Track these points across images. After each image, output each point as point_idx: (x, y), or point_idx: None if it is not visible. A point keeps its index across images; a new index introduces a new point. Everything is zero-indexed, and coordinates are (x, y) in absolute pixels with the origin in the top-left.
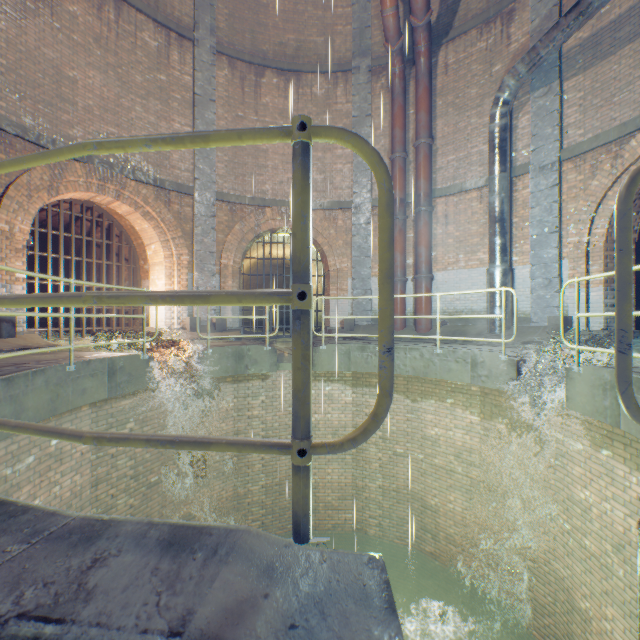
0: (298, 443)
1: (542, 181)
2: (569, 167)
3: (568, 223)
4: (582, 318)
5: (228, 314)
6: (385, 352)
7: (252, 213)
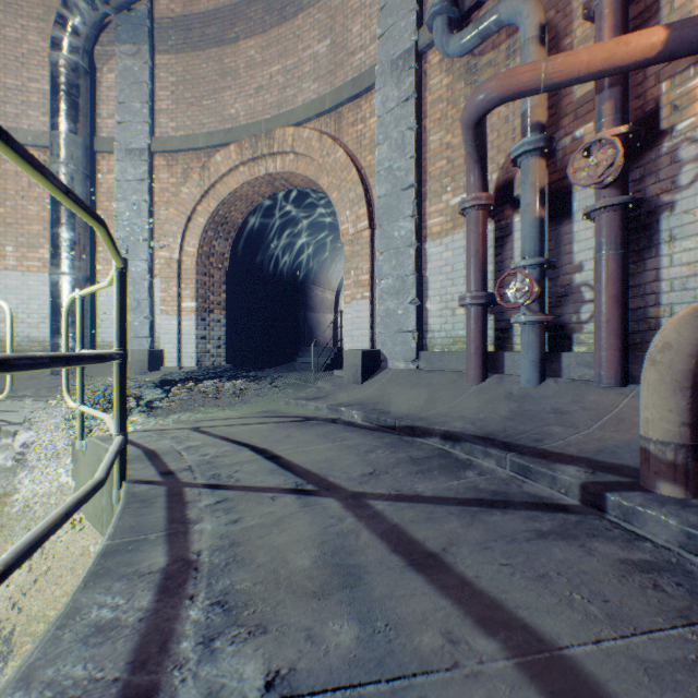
0: None
1: (131, 169)
2: (163, 163)
3: (162, 233)
4: (175, 352)
5: None
6: None
7: None
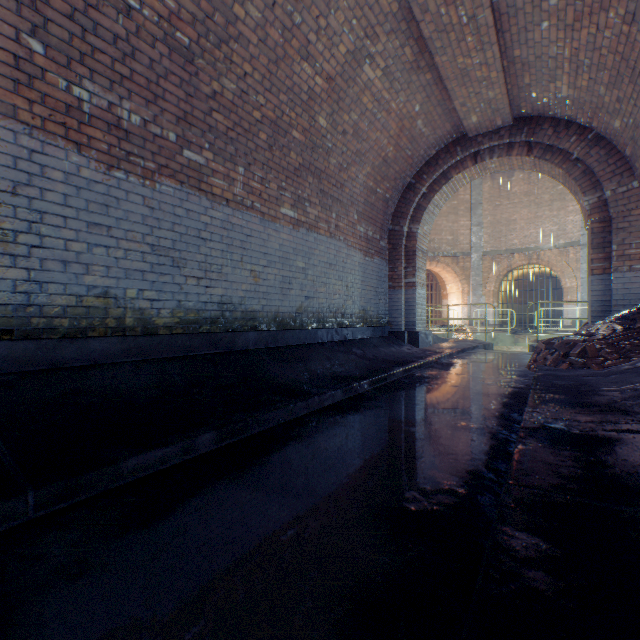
0: (485, 332)
1: None
2: None
3: None
4: None
5: (489, 317)
6: (494, 324)
7: (504, 259)
